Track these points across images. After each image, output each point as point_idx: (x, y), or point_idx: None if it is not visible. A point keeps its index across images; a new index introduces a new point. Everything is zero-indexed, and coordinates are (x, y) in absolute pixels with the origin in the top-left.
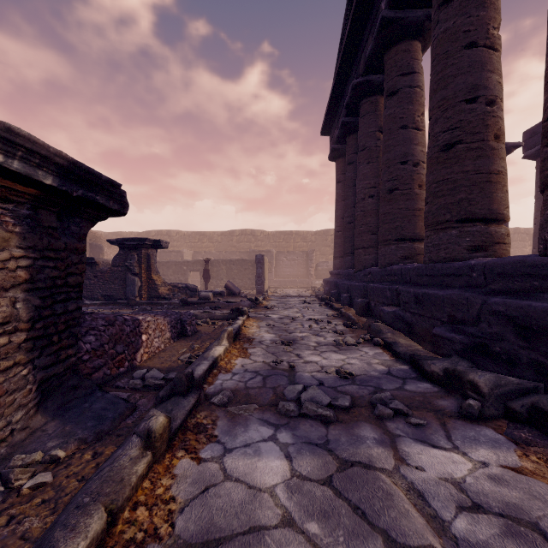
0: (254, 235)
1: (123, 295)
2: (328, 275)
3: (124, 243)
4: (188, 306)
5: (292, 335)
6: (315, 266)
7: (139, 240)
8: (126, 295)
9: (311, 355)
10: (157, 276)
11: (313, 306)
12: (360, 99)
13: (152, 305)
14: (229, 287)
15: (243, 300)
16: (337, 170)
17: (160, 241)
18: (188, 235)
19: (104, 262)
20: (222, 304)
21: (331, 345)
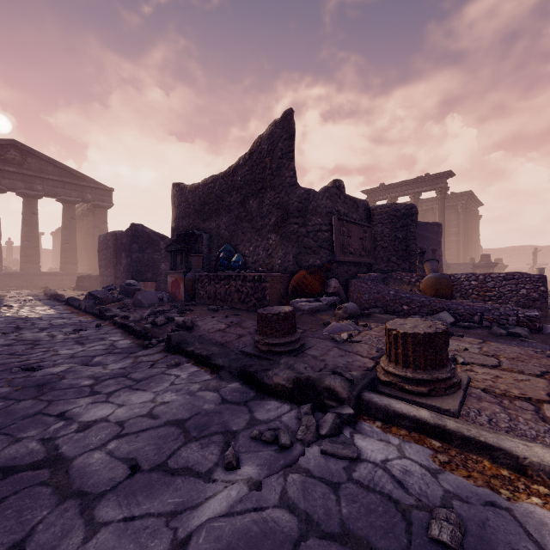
0: None
1: None
2: None
3: None
4: None
5: None
6: None
7: None
8: None
9: None
10: None
11: None
12: None
13: None
14: None
15: None
16: None
17: None
18: None
19: None
20: None
21: None
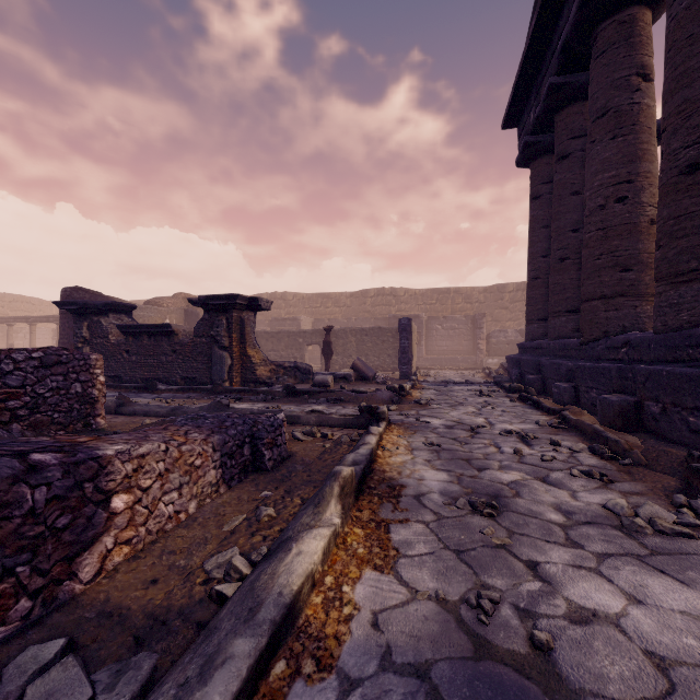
0: (395, 295)
1: (208, 378)
2: (507, 350)
3: (208, 303)
4: (295, 396)
5: (486, 477)
6: (486, 338)
7: (228, 297)
8: (212, 378)
9: (576, 575)
10: (254, 350)
11: (499, 401)
12: (594, 24)
13: (245, 393)
14: (357, 367)
15: (380, 388)
16: (533, 179)
17: (258, 298)
18: (308, 297)
19: (186, 331)
20: (346, 395)
21: (608, 525)
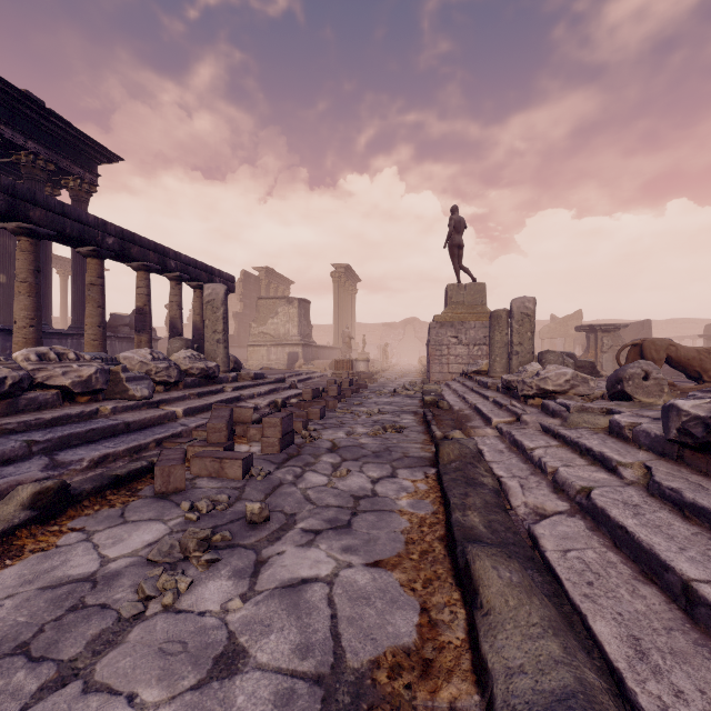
0: None
1: None
2: None
3: None
4: None
5: None
6: None
7: None
8: None
9: None
10: None
11: None
12: None
13: None
14: None
15: None
16: None
17: None
18: None
19: None
20: None
21: None
